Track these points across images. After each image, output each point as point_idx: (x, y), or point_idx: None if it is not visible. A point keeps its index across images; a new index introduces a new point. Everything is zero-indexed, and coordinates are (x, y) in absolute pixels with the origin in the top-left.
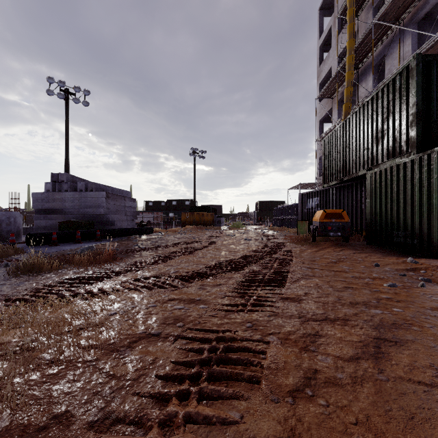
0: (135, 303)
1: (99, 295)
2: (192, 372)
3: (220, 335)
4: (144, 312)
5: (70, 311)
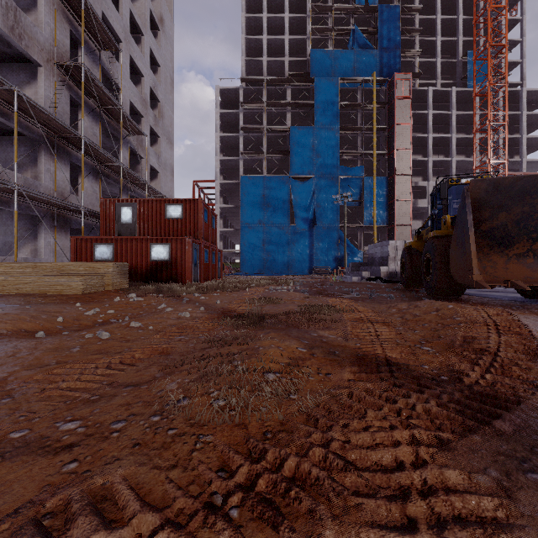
0: (152, 426)
1: (221, 411)
2: (116, 363)
3: (66, 383)
4: (138, 406)
5: (236, 385)
